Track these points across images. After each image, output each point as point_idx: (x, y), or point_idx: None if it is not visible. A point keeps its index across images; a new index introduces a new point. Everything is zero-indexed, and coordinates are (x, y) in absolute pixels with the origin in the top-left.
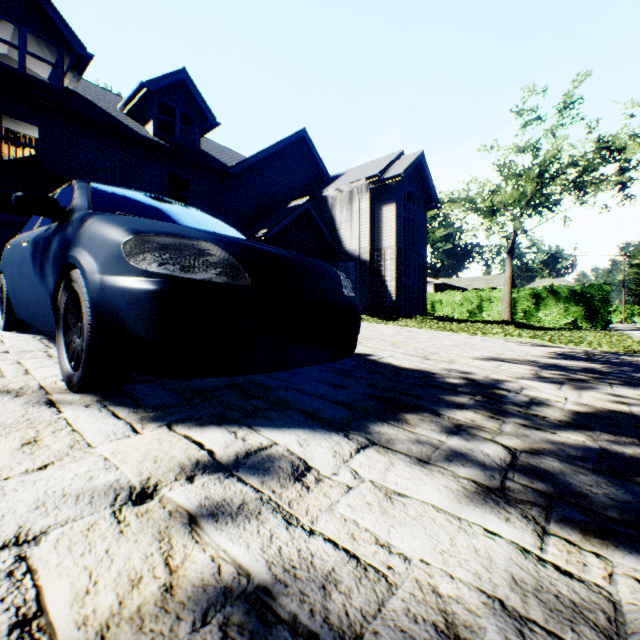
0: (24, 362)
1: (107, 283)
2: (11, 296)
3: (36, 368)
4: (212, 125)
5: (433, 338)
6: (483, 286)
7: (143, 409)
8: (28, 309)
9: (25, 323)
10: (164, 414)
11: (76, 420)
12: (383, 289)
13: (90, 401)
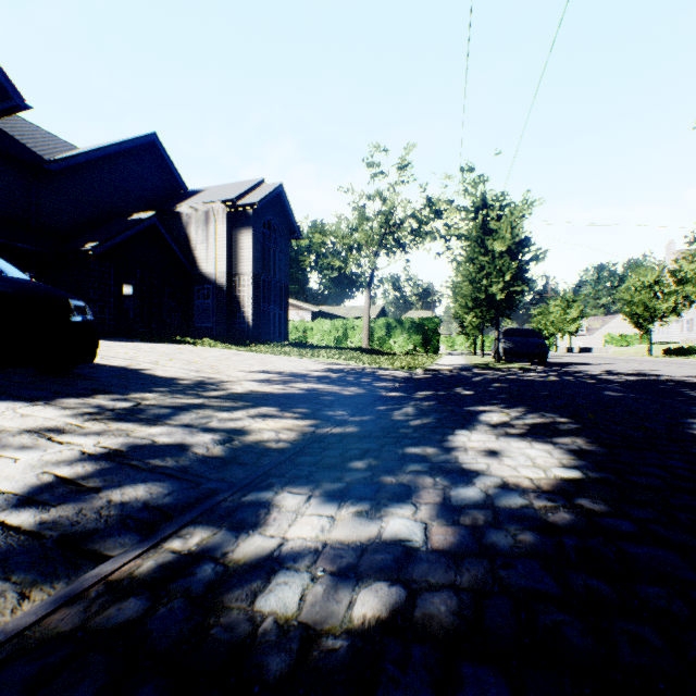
0: None
1: None
2: None
3: None
4: (19, 106)
5: (246, 359)
6: (359, 315)
7: None
8: None
9: None
10: None
11: None
12: (241, 315)
13: None
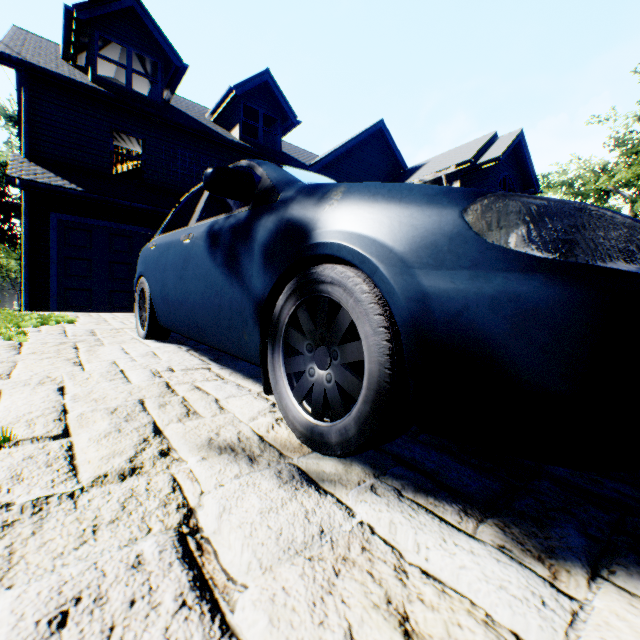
0: (201, 387)
1: (440, 284)
2: (156, 302)
3: (223, 398)
4: (292, 124)
5: None
6: None
7: (469, 503)
8: (190, 318)
9: (165, 331)
10: (524, 522)
11: (404, 538)
12: None
13: (363, 476)
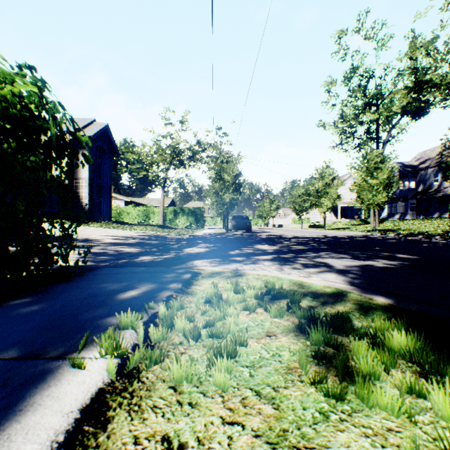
0: None
1: None
2: None
3: None
4: None
5: (96, 230)
6: (157, 204)
7: None
8: None
9: None
10: None
11: None
12: (80, 204)
13: None
